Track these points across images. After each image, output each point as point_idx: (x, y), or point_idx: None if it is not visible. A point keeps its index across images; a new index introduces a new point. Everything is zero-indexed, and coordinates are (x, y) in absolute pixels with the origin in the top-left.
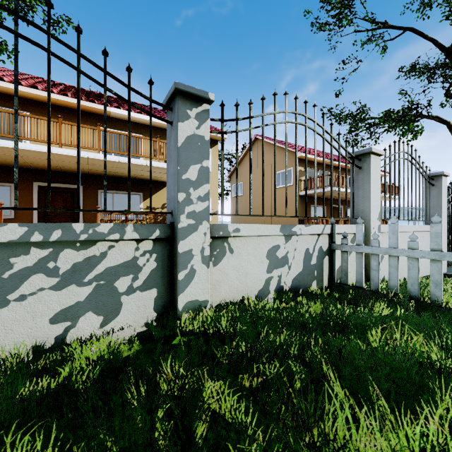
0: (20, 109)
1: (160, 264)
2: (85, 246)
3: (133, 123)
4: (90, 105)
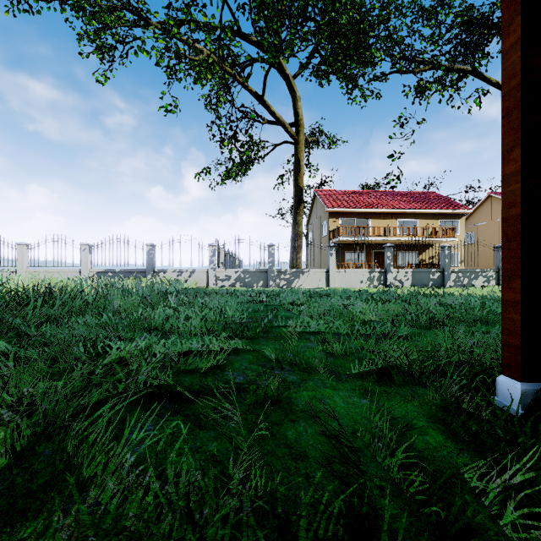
0: (367, 218)
1: (496, 276)
2: (485, 272)
3: (413, 214)
4: (397, 211)
